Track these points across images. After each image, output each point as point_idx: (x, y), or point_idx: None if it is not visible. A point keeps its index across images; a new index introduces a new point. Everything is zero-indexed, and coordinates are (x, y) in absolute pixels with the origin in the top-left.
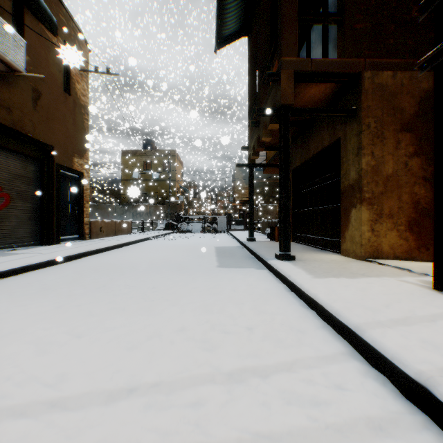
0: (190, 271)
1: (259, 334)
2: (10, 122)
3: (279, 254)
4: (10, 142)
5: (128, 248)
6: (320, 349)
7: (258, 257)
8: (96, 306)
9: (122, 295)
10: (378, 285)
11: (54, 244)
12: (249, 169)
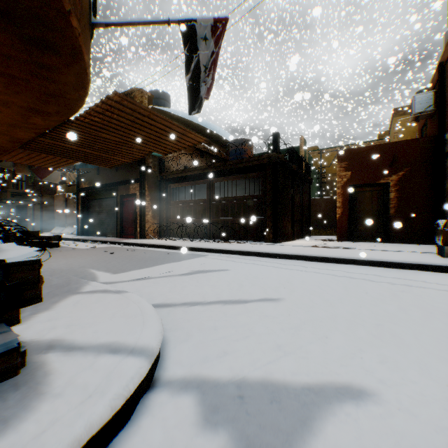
0: None
1: None
2: None
3: None
4: None
5: None
6: None
7: None
8: None
9: None
10: None
11: None
12: None
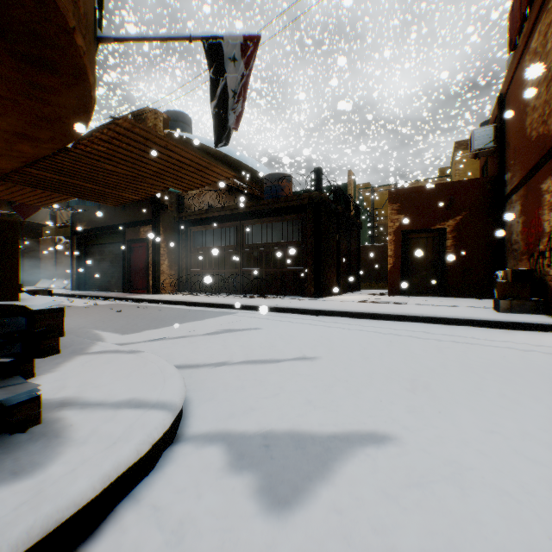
0: None
1: None
2: None
3: None
4: None
5: None
6: None
7: None
8: None
9: None
10: None
11: None
12: None
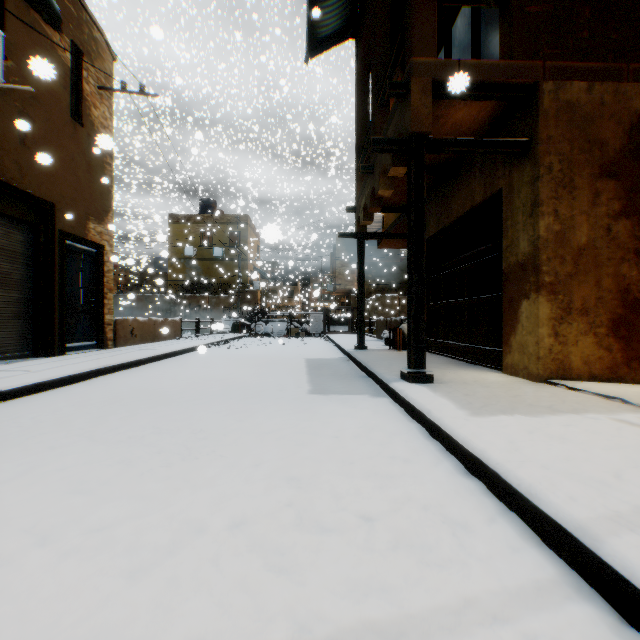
0: (265, 401)
1: (386, 533)
2: None
3: (408, 372)
4: None
5: (172, 361)
6: (507, 569)
7: (373, 376)
8: (93, 470)
9: (144, 446)
10: (584, 430)
11: (55, 356)
12: (358, 241)
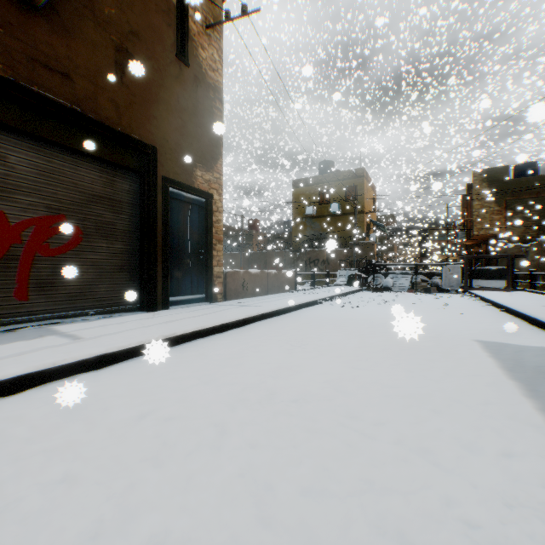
0: None
1: None
2: (66, 100)
3: None
4: (73, 137)
5: (267, 325)
6: None
7: None
8: None
9: None
10: None
11: (156, 311)
12: None
